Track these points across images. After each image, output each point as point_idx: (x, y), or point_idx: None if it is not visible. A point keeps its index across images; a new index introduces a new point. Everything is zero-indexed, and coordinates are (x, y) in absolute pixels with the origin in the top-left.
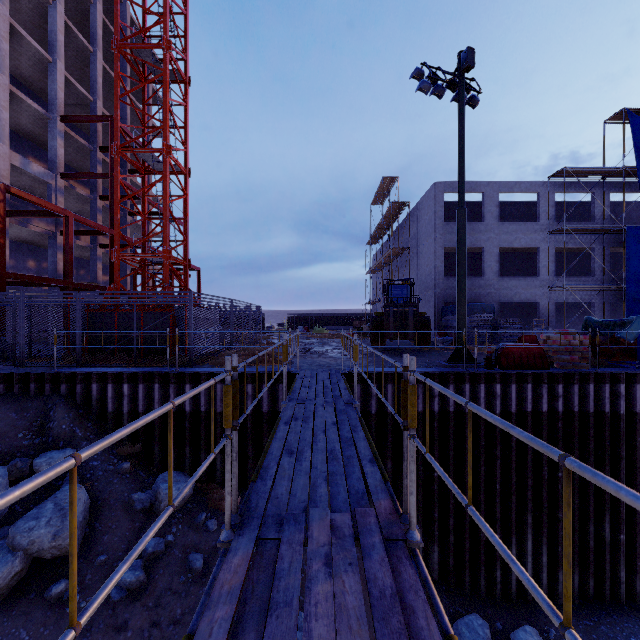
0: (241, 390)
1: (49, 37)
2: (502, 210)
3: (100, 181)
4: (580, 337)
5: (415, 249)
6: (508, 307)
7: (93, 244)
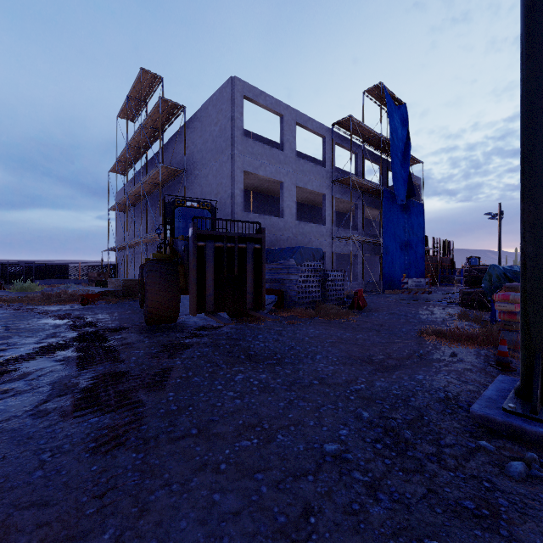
0: None
1: None
2: None
3: None
4: None
5: (193, 174)
6: None
7: None
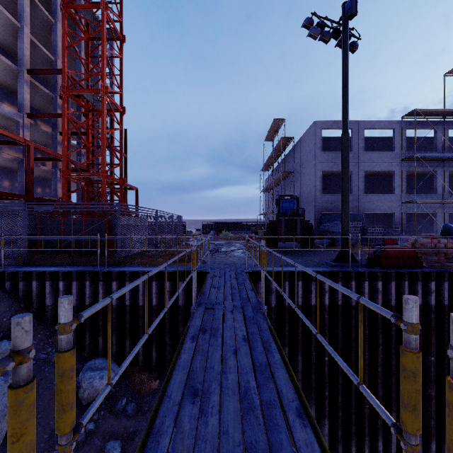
0: (160, 286)
1: (18, 8)
2: (364, 143)
3: (60, 121)
4: (444, 241)
5: (298, 173)
6: (369, 217)
7: (54, 169)
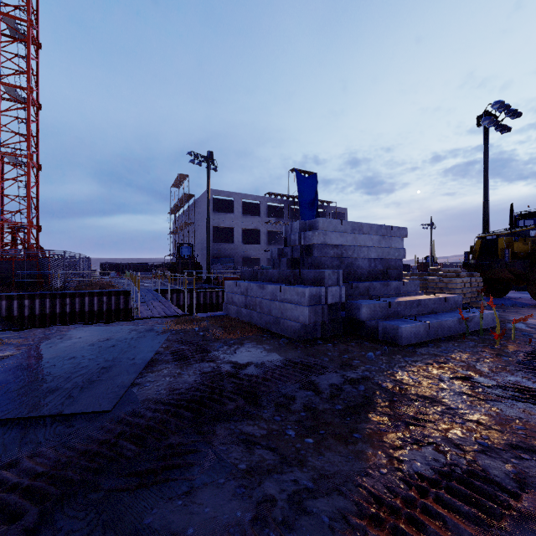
0: (99, 300)
1: None
2: (246, 206)
3: None
4: None
5: (198, 224)
6: (249, 260)
7: None
